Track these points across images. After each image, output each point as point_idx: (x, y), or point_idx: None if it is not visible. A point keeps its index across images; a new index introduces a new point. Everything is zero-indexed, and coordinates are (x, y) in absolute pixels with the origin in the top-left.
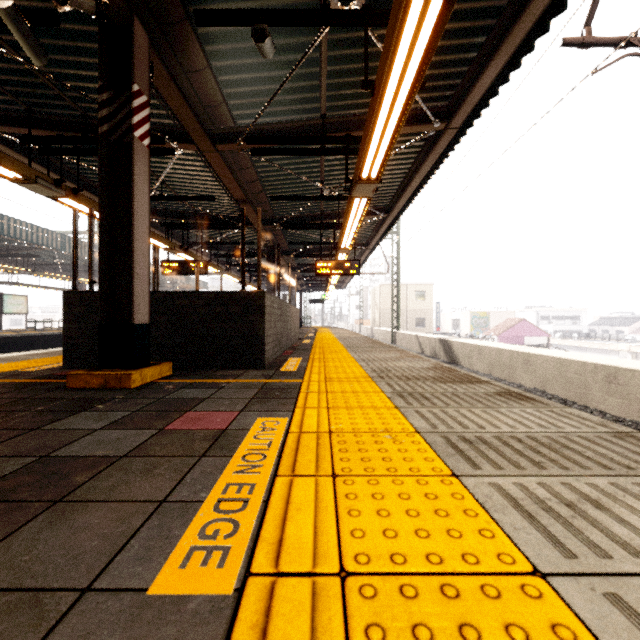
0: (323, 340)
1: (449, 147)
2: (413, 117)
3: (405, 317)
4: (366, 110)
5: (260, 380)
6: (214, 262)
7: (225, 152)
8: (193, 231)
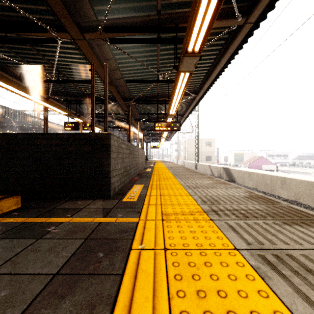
0: (159, 169)
1: (244, 40)
2: (222, 14)
3: (201, 155)
4: (189, 9)
5: (96, 218)
6: (100, 126)
7: (93, 44)
8: (85, 107)
